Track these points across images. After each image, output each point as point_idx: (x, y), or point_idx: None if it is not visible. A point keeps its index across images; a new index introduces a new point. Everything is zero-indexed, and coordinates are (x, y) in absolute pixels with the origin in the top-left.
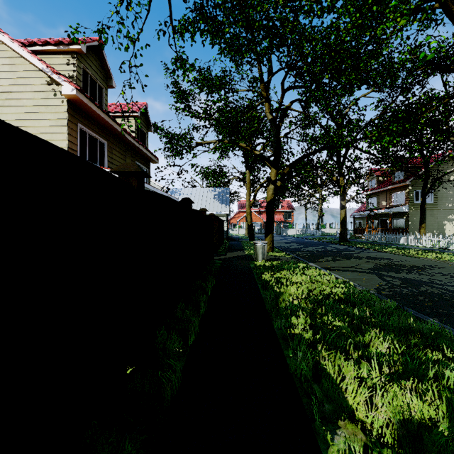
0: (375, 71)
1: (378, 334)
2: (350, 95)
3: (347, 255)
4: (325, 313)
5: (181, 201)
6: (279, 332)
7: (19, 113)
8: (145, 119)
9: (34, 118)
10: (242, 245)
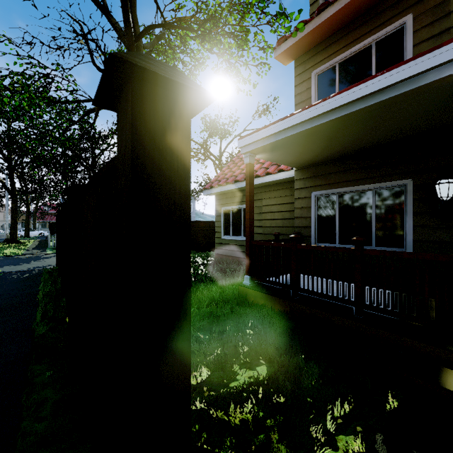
0: None
1: None
2: None
3: None
4: None
5: None
6: None
7: None
8: None
9: None
10: None
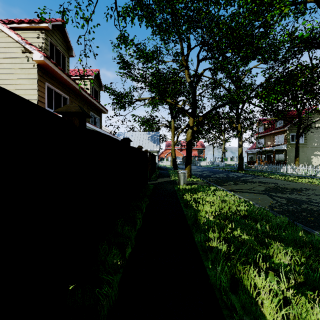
0: (263, 49)
1: (279, 246)
2: (246, 65)
3: (245, 180)
4: (235, 227)
5: (122, 140)
6: (199, 244)
7: (0, 74)
8: (97, 81)
9: (12, 77)
10: (169, 173)
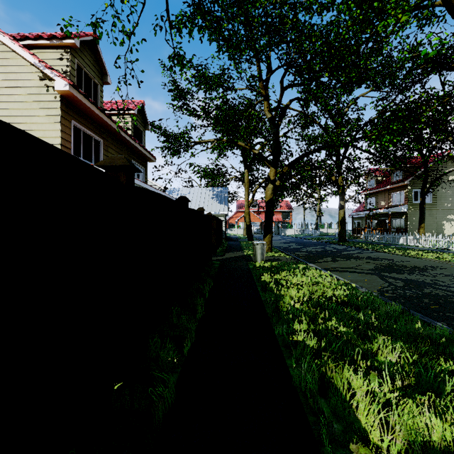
0: (374, 70)
1: (386, 341)
2: (350, 94)
3: (347, 255)
4: (329, 317)
5: (177, 199)
6: (280, 338)
7: (10, 109)
8: (141, 117)
9: (26, 114)
10: (241, 245)
